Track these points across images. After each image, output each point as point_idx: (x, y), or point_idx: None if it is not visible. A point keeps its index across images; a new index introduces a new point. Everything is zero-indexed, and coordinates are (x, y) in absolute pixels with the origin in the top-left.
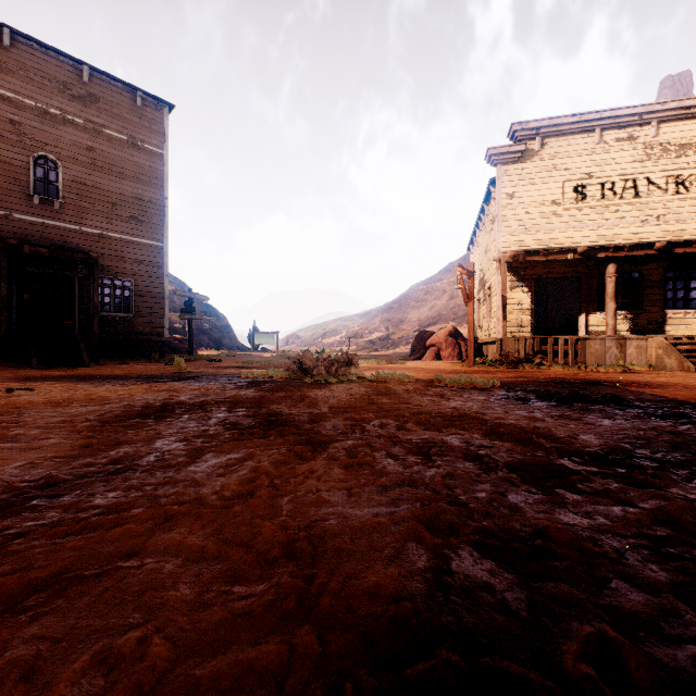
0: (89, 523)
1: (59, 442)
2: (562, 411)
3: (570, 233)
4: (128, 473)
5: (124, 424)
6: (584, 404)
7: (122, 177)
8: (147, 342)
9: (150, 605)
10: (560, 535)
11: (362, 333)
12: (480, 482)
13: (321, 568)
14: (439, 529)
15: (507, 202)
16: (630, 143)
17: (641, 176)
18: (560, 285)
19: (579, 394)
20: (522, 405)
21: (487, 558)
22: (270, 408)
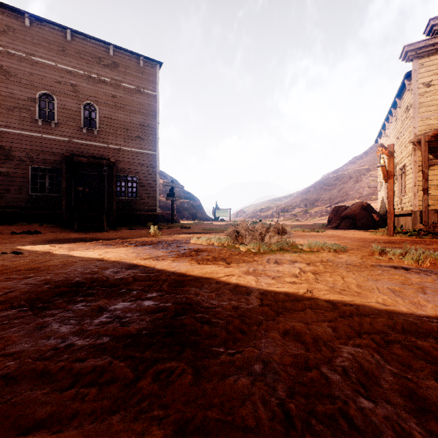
0: None
1: None
2: None
3: None
4: None
5: None
6: None
7: (131, 112)
8: (146, 215)
9: None
10: None
11: (287, 209)
12: None
13: None
14: None
15: (423, 91)
16: None
17: None
18: None
19: None
20: None
21: None
22: (186, 294)
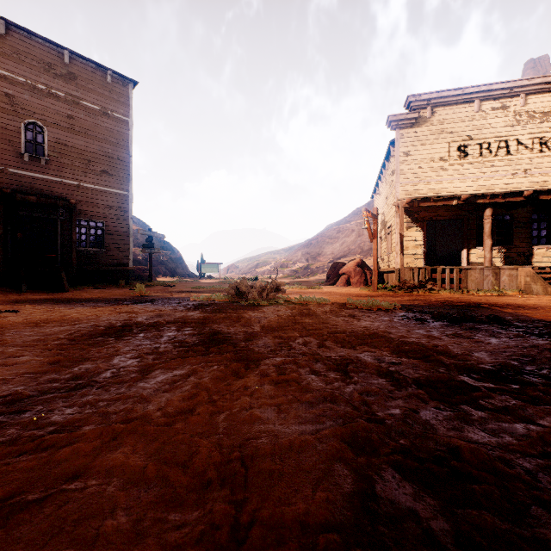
0: (43, 442)
1: (31, 359)
2: (455, 330)
3: (454, 183)
4: (86, 389)
5: (89, 342)
6: (472, 323)
7: (95, 139)
8: (115, 271)
9: (86, 537)
10: (474, 456)
11: (287, 263)
12: (393, 398)
13: (253, 491)
14: (361, 447)
15: (404, 159)
16: (503, 111)
17: (511, 138)
18: (446, 225)
19: (467, 315)
20: (420, 324)
21: (409, 480)
22: (212, 327)
